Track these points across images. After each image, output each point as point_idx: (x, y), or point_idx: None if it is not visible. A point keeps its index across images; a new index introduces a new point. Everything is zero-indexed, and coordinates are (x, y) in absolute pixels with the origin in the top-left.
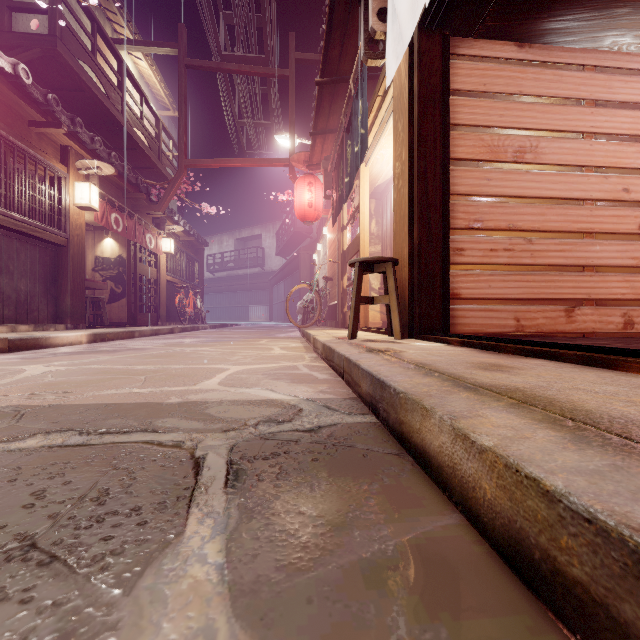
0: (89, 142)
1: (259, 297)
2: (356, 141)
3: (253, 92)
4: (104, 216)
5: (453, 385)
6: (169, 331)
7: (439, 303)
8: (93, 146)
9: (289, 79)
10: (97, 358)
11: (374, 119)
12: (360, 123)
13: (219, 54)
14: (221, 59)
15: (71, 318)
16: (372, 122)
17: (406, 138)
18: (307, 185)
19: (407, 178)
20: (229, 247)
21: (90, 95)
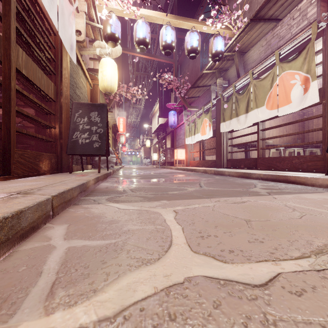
0: None
1: None
2: None
3: None
4: None
5: (74, 180)
6: None
7: None
8: None
9: None
10: None
11: None
12: None
13: None
14: None
15: None
16: None
17: None
18: None
19: None
20: None
21: None
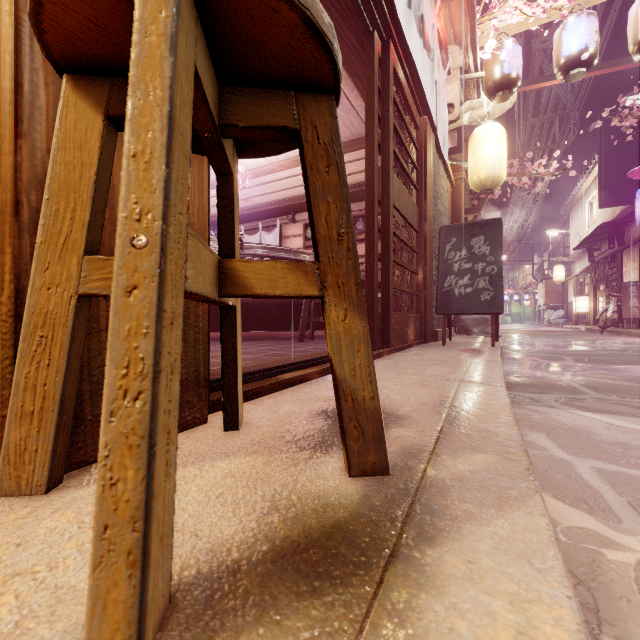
0: None
1: None
2: None
3: None
4: None
5: (479, 360)
6: None
7: None
8: None
9: None
10: None
11: None
12: None
13: None
14: None
15: None
16: None
17: None
18: None
19: None
20: None
21: None
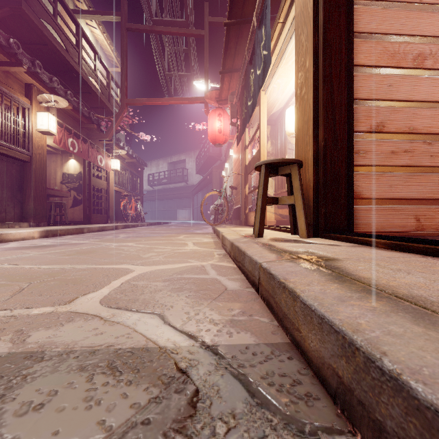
0: (48, 81)
1: (184, 203)
2: (259, 65)
3: (178, 51)
4: (62, 140)
5: None
6: (114, 228)
7: (344, 203)
8: (52, 85)
9: (204, 37)
10: (22, 254)
11: (274, 48)
12: (263, 48)
13: (151, 19)
14: (153, 23)
15: (34, 218)
16: (272, 51)
17: (311, 45)
18: (217, 116)
19: (312, 83)
20: (163, 168)
21: (52, 48)
